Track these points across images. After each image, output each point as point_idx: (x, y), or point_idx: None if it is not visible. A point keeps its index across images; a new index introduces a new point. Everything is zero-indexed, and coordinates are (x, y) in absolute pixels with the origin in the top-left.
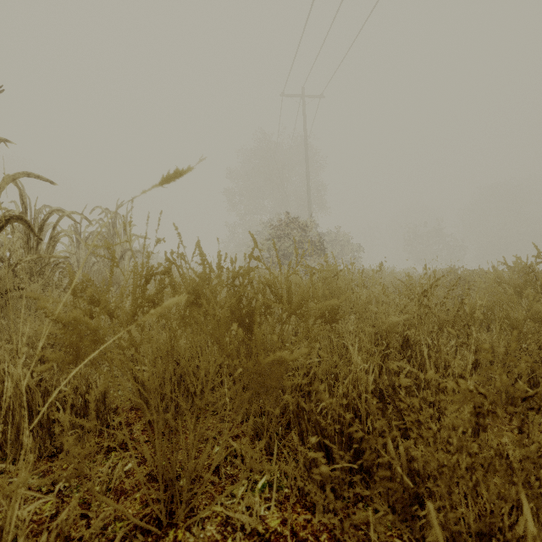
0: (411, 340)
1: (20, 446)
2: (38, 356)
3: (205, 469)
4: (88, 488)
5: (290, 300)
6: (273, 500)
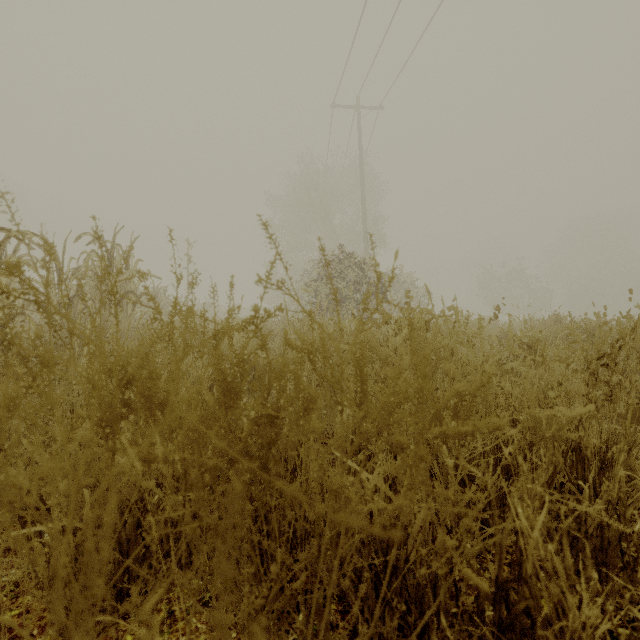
0: (586, 451)
1: None
2: None
3: None
4: None
5: (363, 387)
6: None
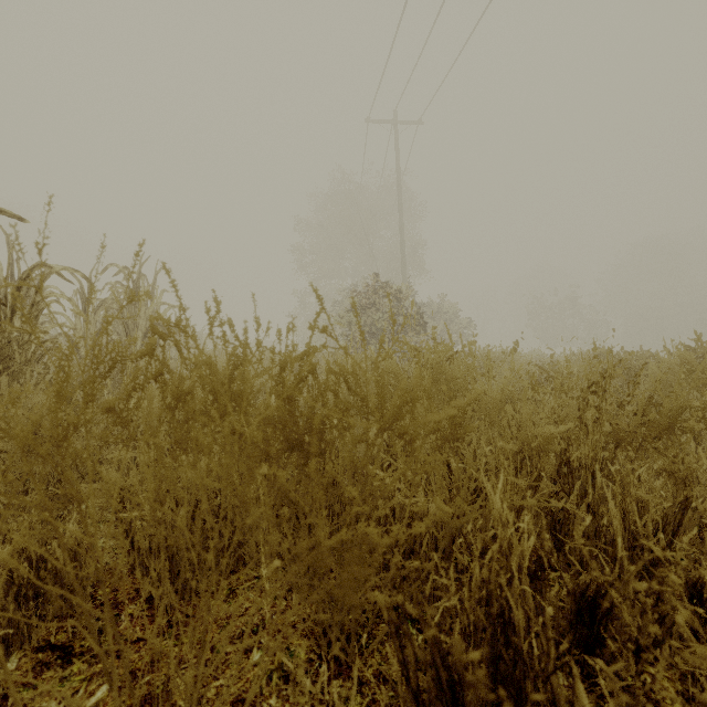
0: (573, 463)
1: None
2: None
3: (231, 704)
4: None
5: (382, 402)
6: None
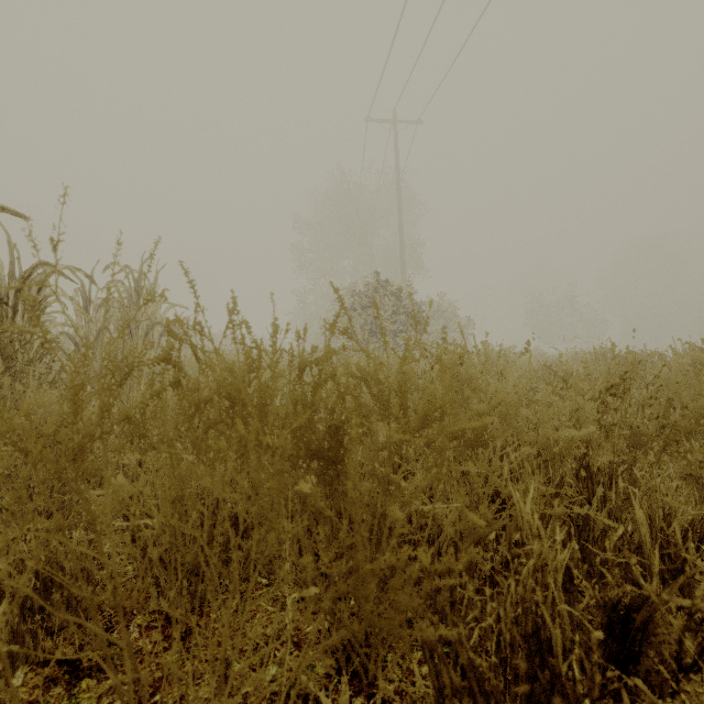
0: (594, 468)
1: None
2: None
3: None
4: None
5: (405, 406)
6: None
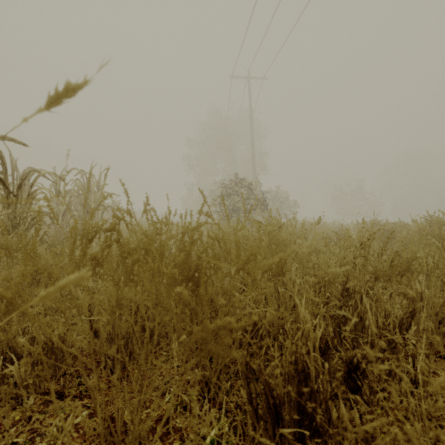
0: (350, 289)
1: None
2: None
3: (155, 421)
4: None
5: (239, 254)
6: None
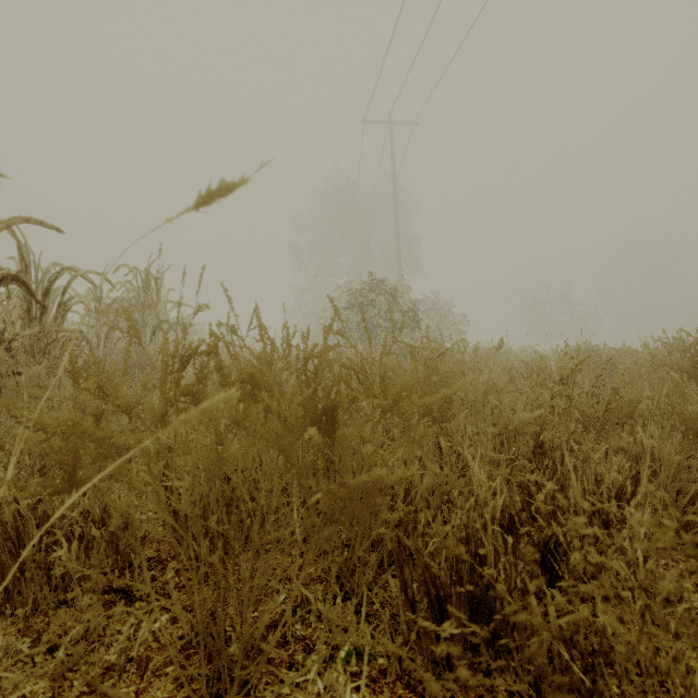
0: (546, 445)
1: (7, 595)
2: (4, 486)
3: (266, 628)
4: (90, 680)
5: (385, 390)
6: (363, 678)
